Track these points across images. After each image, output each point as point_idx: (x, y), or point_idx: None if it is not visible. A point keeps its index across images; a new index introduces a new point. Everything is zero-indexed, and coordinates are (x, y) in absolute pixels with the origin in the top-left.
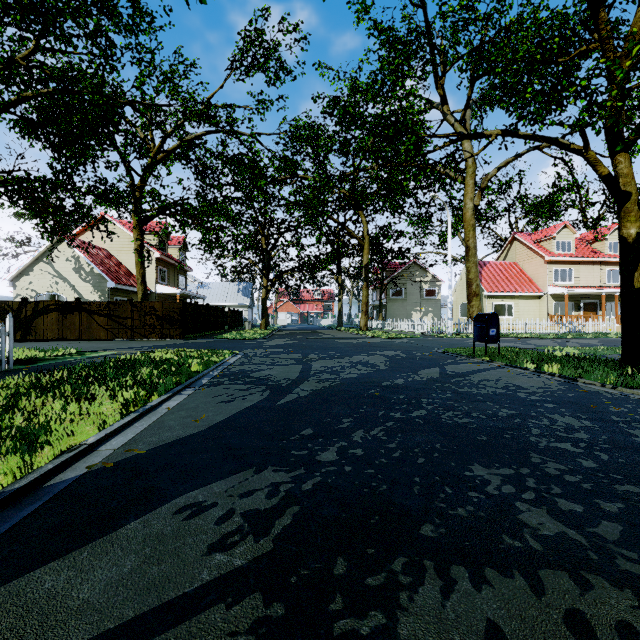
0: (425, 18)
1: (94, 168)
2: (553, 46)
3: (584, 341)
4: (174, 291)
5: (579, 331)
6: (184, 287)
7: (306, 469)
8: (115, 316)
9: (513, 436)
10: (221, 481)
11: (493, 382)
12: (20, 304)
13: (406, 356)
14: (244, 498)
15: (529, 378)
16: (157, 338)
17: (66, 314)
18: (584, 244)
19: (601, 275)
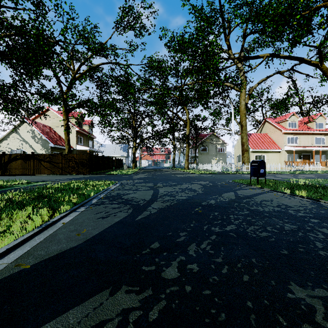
0: (219, 3)
1: (37, 79)
2: (299, 5)
3: (306, 175)
4: (86, 148)
5: (301, 170)
6: (92, 146)
7: (153, 289)
8: (53, 162)
9: (306, 250)
10: (78, 307)
11: (269, 202)
12: (1, 155)
13: (212, 184)
14: None
15: (289, 199)
16: (75, 174)
17: (26, 161)
18: (303, 124)
19: (312, 140)
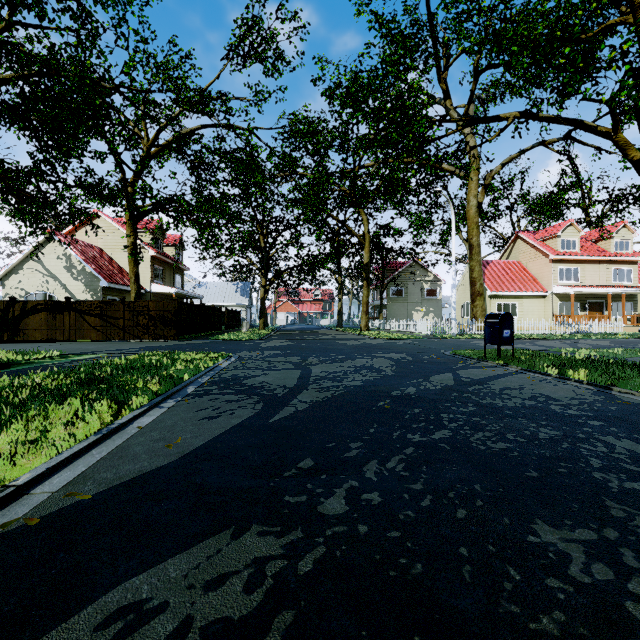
0: (428, 10)
1: (79, 159)
2: (575, 21)
3: (595, 342)
4: (170, 290)
5: (586, 331)
6: (181, 286)
7: (304, 530)
8: (107, 316)
9: (570, 470)
10: (182, 555)
11: (517, 391)
12: (7, 304)
13: (413, 359)
14: (210, 592)
15: (555, 386)
16: (150, 339)
17: (55, 314)
18: (589, 243)
19: (607, 274)
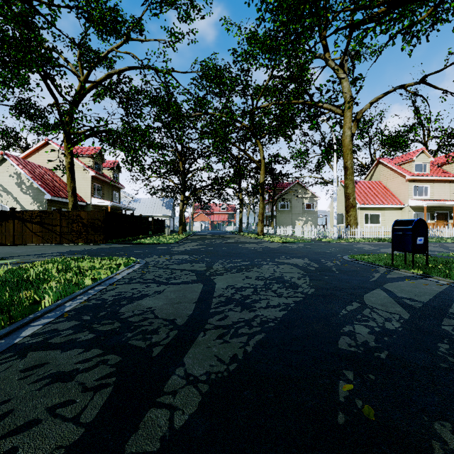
0: None
1: None
2: None
3: None
4: (106, 203)
5: (437, 236)
6: (118, 201)
7: None
8: (45, 223)
9: None
10: None
11: None
12: None
13: (319, 266)
14: None
15: None
16: (83, 243)
17: (2, 222)
18: (435, 166)
19: (450, 191)
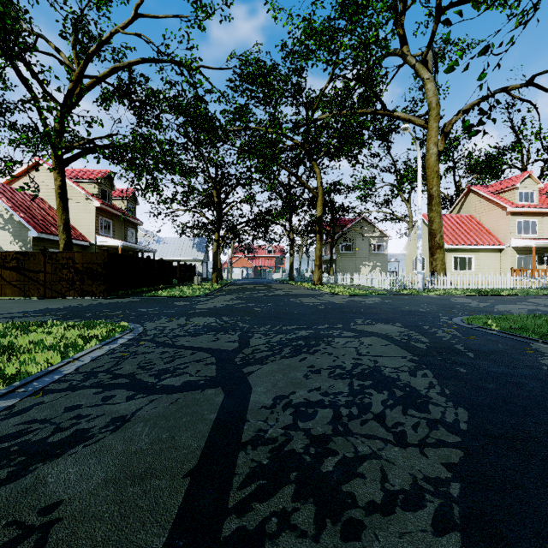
0: None
1: None
2: None
3: None
4: (116, 243)
5: None
6: (134, 240)
7: None
8: (24, 269)
9: None
10: None
11: None
12: None
13: (430, 341)
14: None
15: None
16: (76, 296)
17: None
18: (544, 196)
19: None
